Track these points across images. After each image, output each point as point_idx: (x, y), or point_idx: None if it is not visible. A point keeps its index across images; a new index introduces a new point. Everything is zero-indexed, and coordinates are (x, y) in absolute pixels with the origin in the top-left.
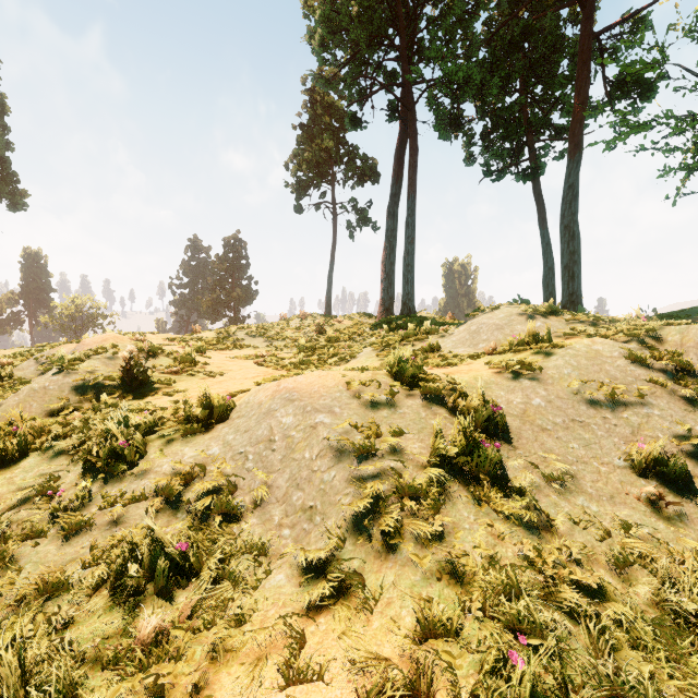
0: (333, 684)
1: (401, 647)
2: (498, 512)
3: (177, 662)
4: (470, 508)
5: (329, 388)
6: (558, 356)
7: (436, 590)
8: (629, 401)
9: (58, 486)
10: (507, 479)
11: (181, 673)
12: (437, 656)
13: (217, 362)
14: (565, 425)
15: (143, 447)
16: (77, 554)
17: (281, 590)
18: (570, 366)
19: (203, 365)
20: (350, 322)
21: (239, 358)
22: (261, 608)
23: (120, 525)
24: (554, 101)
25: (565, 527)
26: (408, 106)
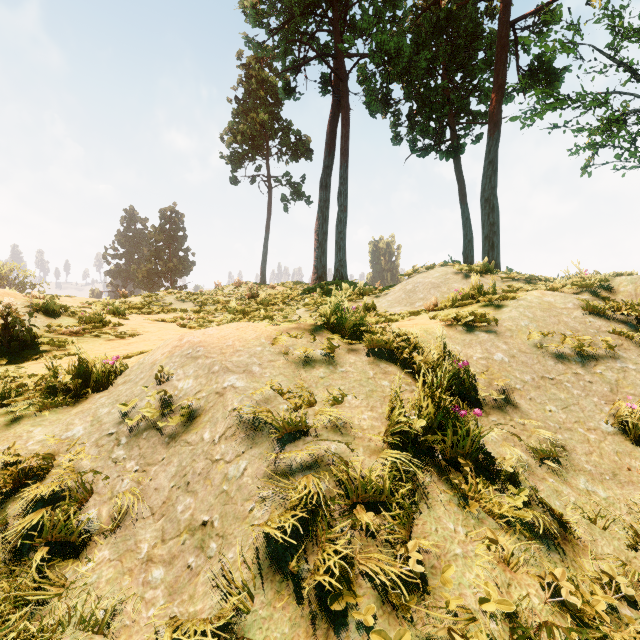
0: None
1: None
2: (496, 516)
3: None
4: (455, 513)
5: (248, 341)
6: (511, 307)
7: None
8: (599, 355)
9: None
10: (489, 458)
11: None
12: None
13: (132, 323)
14: (536, 384)
15: None
16: None
17: None
18: (527, 318)
19: (114, 326)
20: (284, 288)
21: (162, 320)
22: None
23: None
24: (474, 86)
25: (581, 528)
26: (340, 76)
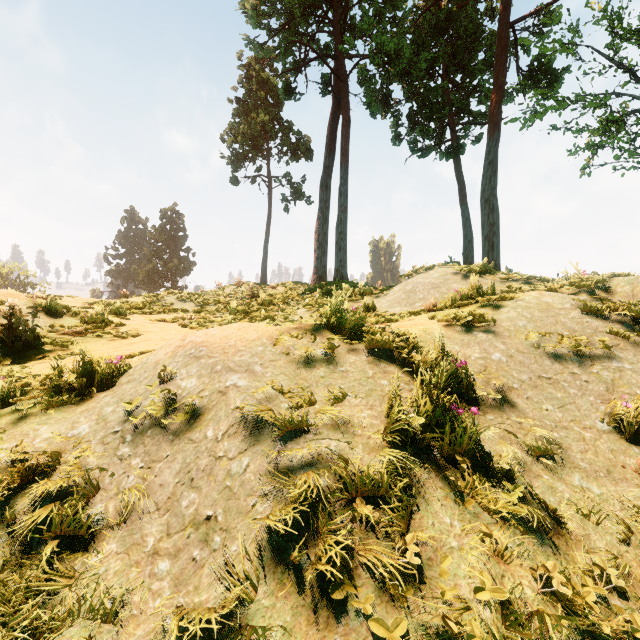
0: None
1: None
2: (491, 511)
3: None
4: (451, 508)
5: (250, 341)
6: (509, 308)
7: None
8: (596, 355)
9: None
10: (485, 455)
11: None
12: None
13: (134, 323)
14: (533, 383)
15: None
16: None
17: None
18: (525, 318)
19: (116, 327)
20: (284, 288)
21: (163, 320)
22: None
23: None
24: (474, 87)
25: (575, 524)
26: (341, 77)
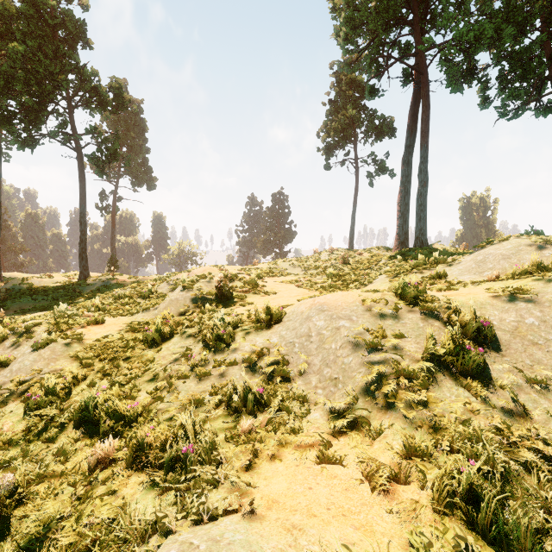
0: (347, 467)
1: (391, 459)
2: (477, 397)
3: (262, 444)
4: (453, 392)
5: (349, 303)
6: None
7: (418, 434)
8: None
9: (191, 353)
10: (490, 377)
11: (264, 449)
12: (414, 465)
13: (271, 285)
14: None
15: (233, 335)
16: (205, 389)
17: (317, 421)
18: None
19: (262, 287)
20: (369, 254)
21: (285, 282)
22: (305, 428)
23: (225, 376)
24: None
25: (540, 417)
26: (420, 71)
